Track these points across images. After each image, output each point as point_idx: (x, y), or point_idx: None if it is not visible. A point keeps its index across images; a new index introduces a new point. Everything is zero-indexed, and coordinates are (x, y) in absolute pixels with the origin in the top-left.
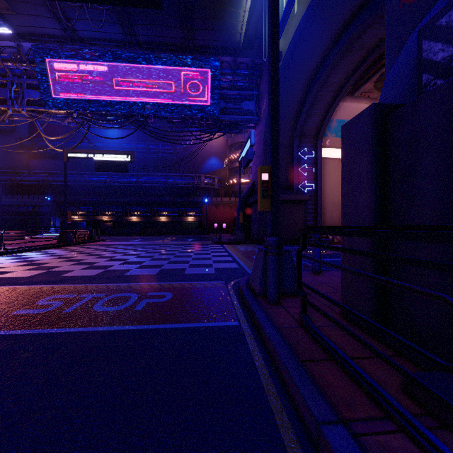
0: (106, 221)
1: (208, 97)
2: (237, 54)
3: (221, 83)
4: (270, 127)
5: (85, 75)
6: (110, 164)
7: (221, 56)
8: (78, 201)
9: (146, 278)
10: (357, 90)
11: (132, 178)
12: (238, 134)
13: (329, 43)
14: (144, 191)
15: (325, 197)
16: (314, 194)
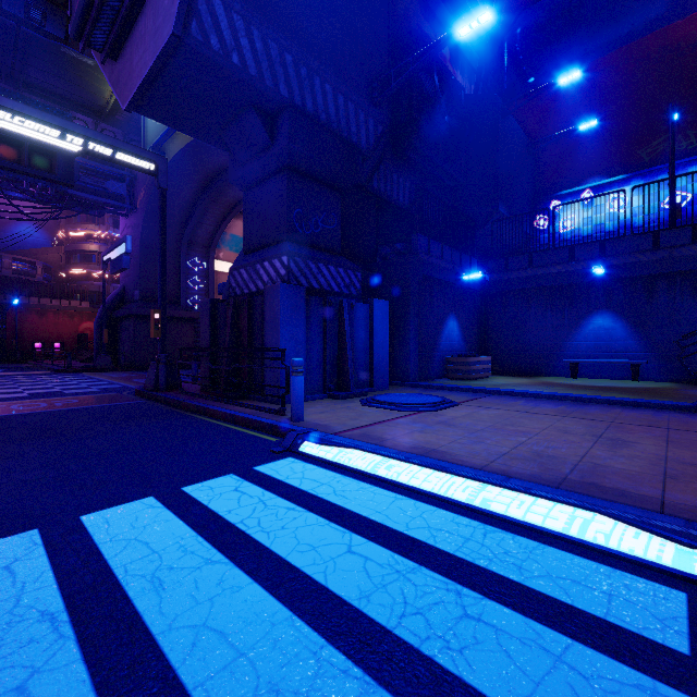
0: None
1: None
2: (101, 118)
3: None
4: (161, 285)
5: None
6: None
7: (74, 112)
8: None
9: (26, 398)
10: None
11: None
12: None
13: (217, 169)
14: None
15: None
16: None
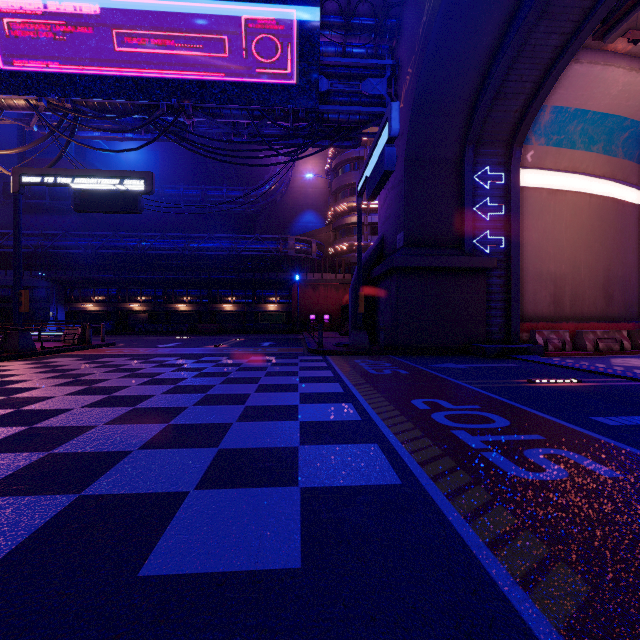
0: (138, 312)
1: (297, 68)
2: None
3: (322, 47)
4: None
5: (57, 23)
6: (105, 197)
7: None
8: (92, 279)
9: None
10: (617, 26)
11: (179, 242)
12: (348, 172)
13: None
14: (197, 263)
15: (524, 263)
16: (504, 256)
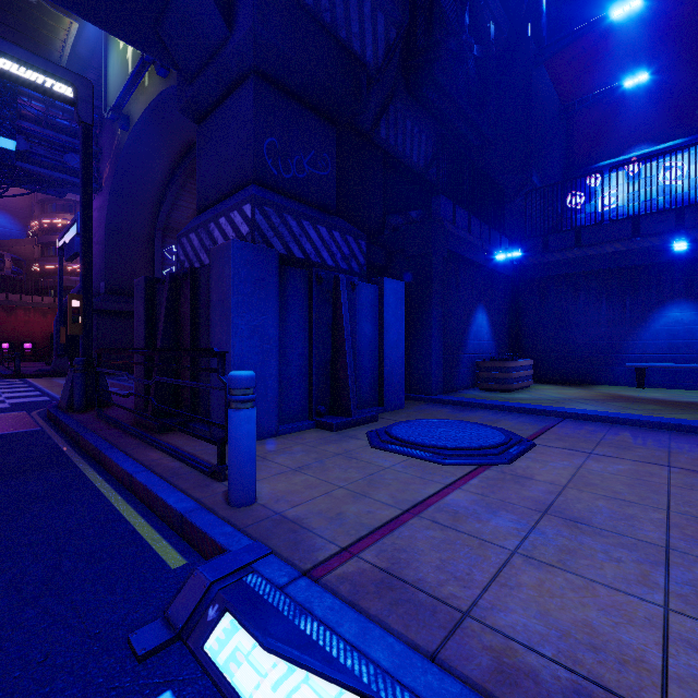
0: None
1: None
2: None
3: (20, 106)
4: (82, 260)
5: None
6: None
7: None
8: None
9: None
10: None
11: None
12: None
13: (192, 137)
14: None
15: None
16: None
